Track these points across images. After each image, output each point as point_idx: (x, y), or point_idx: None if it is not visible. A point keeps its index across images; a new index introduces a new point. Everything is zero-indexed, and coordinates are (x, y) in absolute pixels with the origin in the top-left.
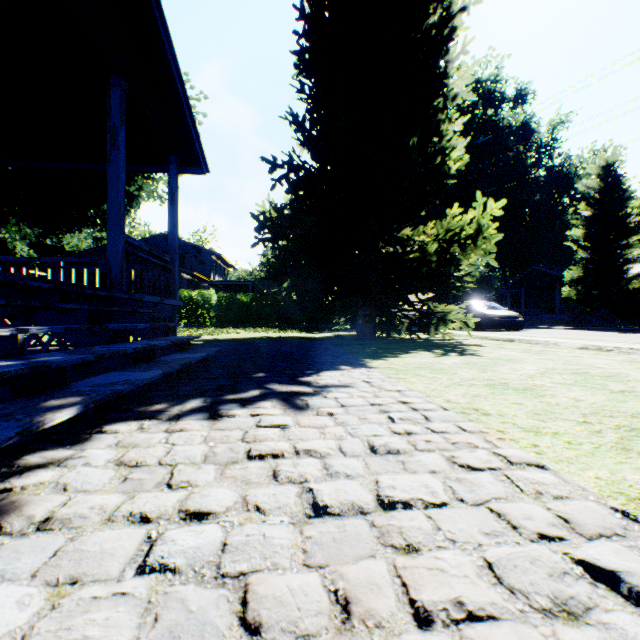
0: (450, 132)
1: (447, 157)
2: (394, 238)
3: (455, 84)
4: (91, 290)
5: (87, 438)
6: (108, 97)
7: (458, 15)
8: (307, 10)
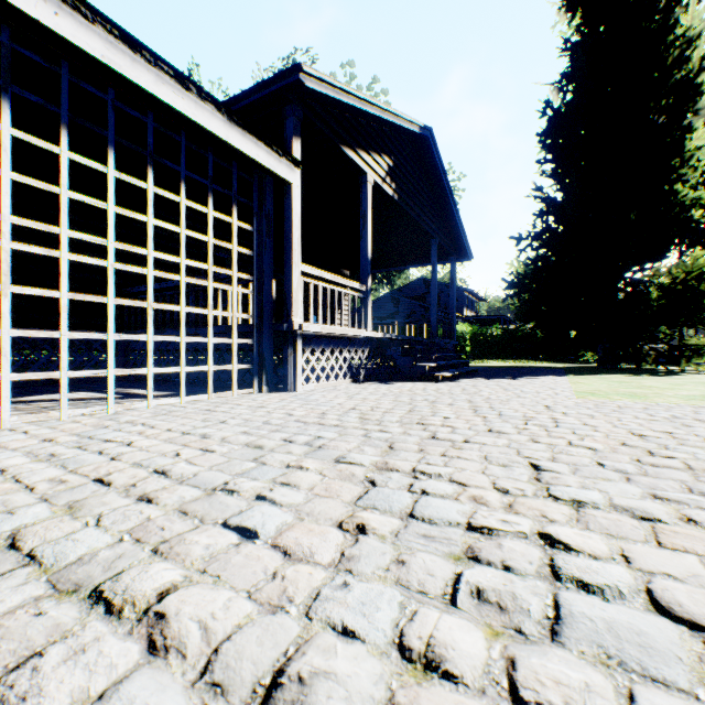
0: (684, 189)
1: (685, 208)
2: (633, 281)
3: (691, 144)
4: (434, 341)
5: (459, 379)
6: (431, 250)
7: (701, 74)
8: (551, 93)
